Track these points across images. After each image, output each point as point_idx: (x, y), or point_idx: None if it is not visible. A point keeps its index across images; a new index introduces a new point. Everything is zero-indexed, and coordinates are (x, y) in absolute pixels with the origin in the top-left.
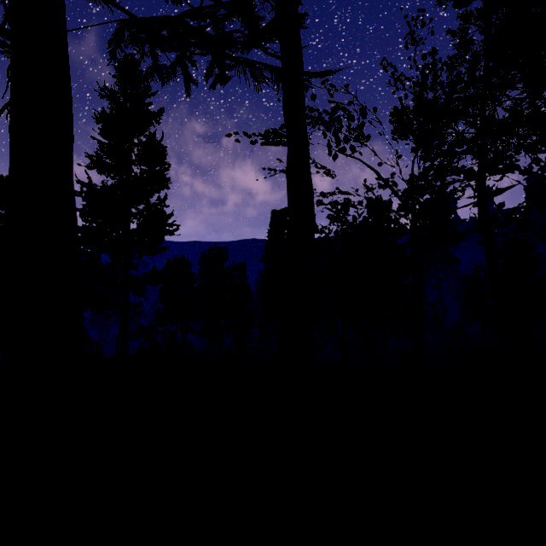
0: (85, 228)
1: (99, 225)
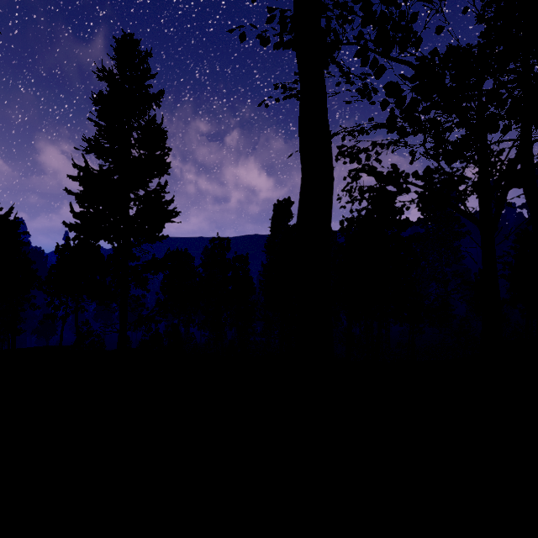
0: (82, 213)
1: (96, 211)
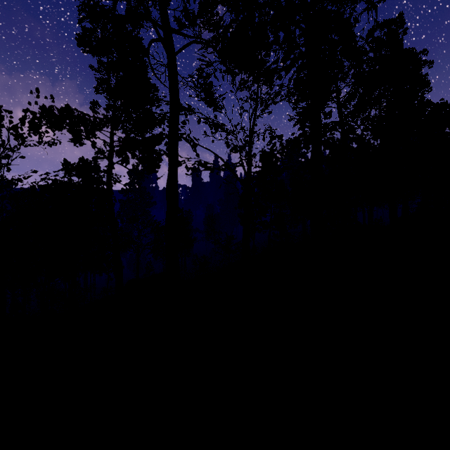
0: None
1: None
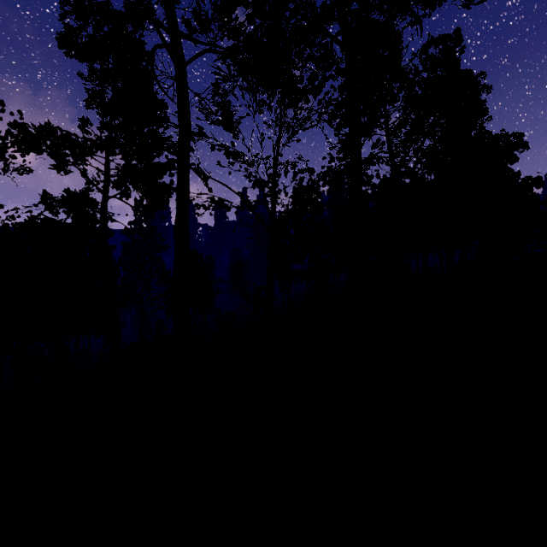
0: None
1: None
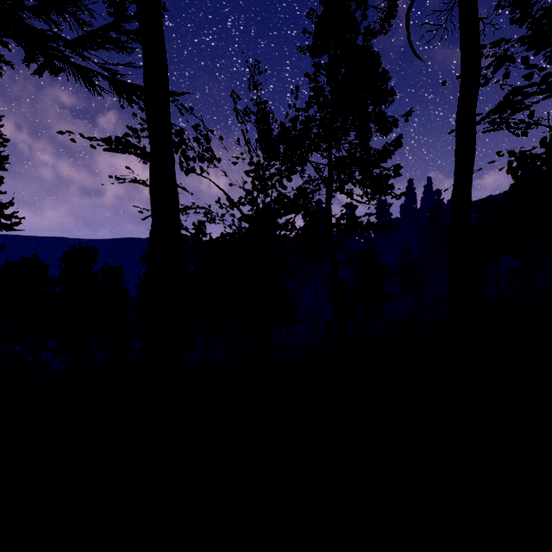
0: None
1: None
